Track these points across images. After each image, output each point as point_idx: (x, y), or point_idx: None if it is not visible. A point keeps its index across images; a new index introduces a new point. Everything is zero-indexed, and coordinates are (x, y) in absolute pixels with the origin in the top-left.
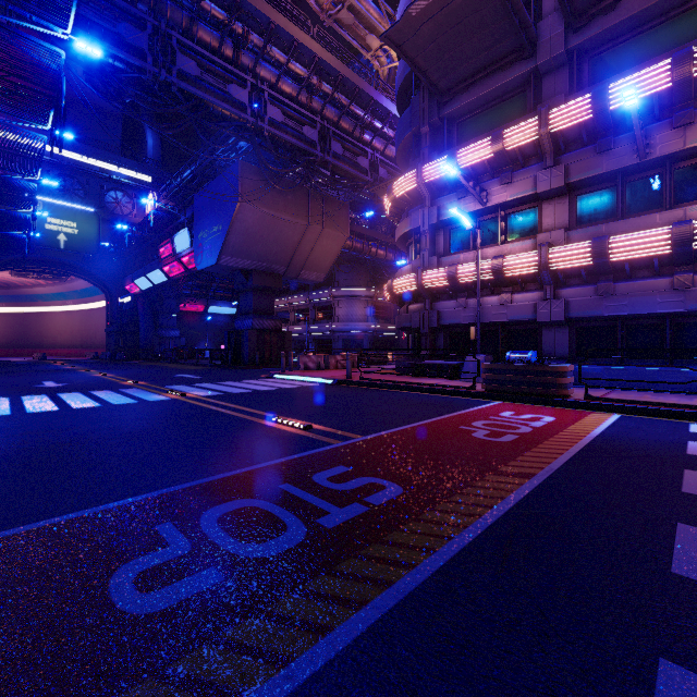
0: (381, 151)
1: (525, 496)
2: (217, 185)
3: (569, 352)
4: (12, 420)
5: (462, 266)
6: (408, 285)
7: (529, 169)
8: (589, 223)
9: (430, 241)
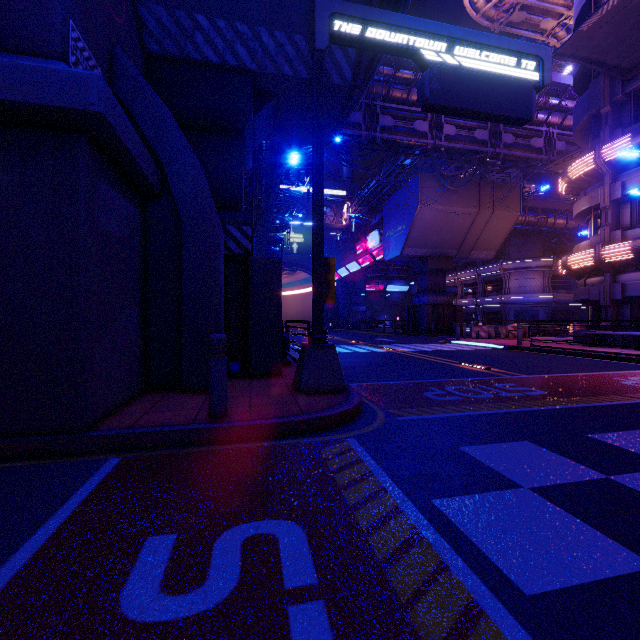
0: (558, 125)
1: (630, 403)
2: (401, 195)
3: None
4: None
5: None
6: (585, 261)
7: None
8: None
9: (612, 216)
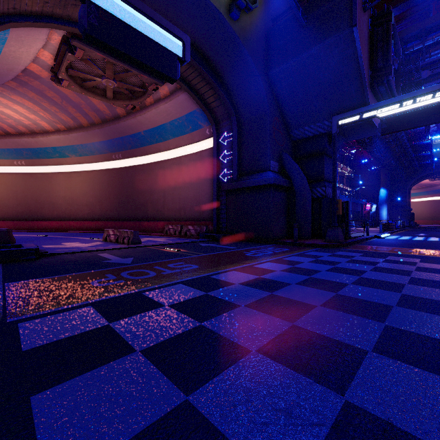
0: None
1: None
2: None
3: None
4: (391, 239)
5: None
6: None
7: None
8: None
9: None
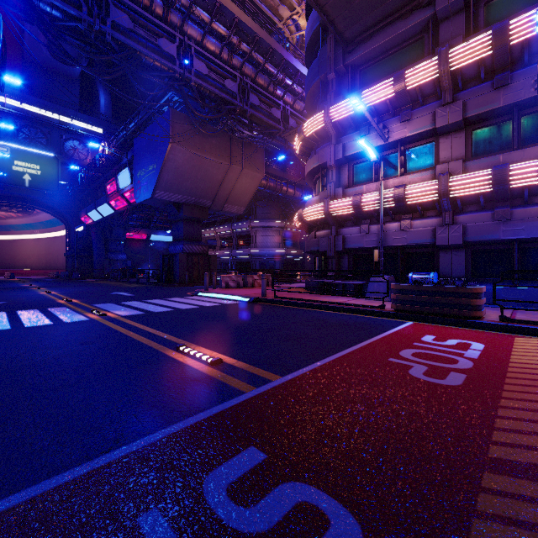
0: (291, 105)
1: None
2: (152, 130)
3: (465, 273)
4: None
5: (366, 195)
6: (317, 214)
7: (428, 106)
8: (485, 155)
9: (336, 174)
